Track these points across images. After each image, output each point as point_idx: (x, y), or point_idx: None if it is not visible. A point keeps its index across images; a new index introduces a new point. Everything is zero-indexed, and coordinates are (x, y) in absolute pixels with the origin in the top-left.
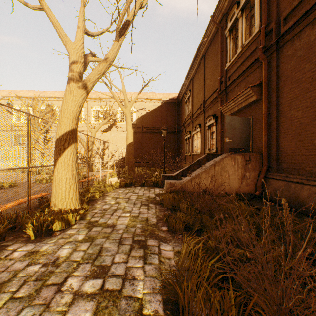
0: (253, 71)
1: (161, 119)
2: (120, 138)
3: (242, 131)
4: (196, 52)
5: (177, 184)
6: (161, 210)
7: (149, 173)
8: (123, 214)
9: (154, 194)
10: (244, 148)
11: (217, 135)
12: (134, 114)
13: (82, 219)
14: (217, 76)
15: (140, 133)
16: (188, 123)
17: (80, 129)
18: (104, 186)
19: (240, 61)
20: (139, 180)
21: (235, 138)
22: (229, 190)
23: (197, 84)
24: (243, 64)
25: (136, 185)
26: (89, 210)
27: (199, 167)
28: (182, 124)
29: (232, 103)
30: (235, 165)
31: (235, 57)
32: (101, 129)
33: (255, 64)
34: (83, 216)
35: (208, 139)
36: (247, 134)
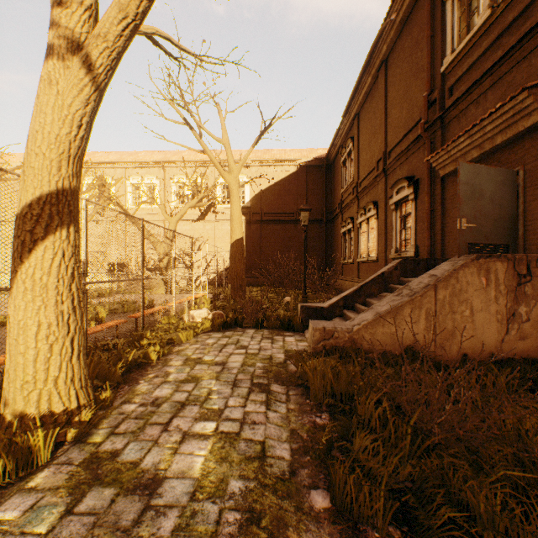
0: (527, 54)
1: (297, 198)
2: (222, 233)
3: (498, 202)
4: (368, 53)
5: (339, 333)
6: (303, 406)
7: (274, 298)
8: (197, 425)
9: (283, 351)
10: (503, 244)
11: (418, 220)
12: (247, 189)
13: (79, 441)
14: (419, 94)
15: (258, 223)
16: (349, 201)
17: (152, 217)
18: (177, 329)
19: (485, 41)
20: (252, 316)
21: (483, 221)
22: (473, 350)
23: (369, 123)
24: (493, 48)
25: (246, 325)
26: (117, 401)
27: (383, 288)
28: (336, 206)
29: (466, 141)
30: (489, 285)
31: (470, 35)
32: (189, 216)
33: (537, 34)
34: (86, 429)
35: (394, 230)
36: (510, 209)
